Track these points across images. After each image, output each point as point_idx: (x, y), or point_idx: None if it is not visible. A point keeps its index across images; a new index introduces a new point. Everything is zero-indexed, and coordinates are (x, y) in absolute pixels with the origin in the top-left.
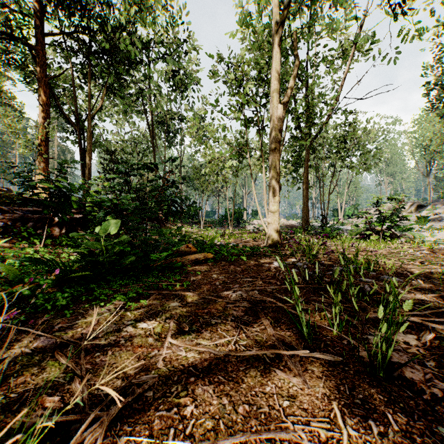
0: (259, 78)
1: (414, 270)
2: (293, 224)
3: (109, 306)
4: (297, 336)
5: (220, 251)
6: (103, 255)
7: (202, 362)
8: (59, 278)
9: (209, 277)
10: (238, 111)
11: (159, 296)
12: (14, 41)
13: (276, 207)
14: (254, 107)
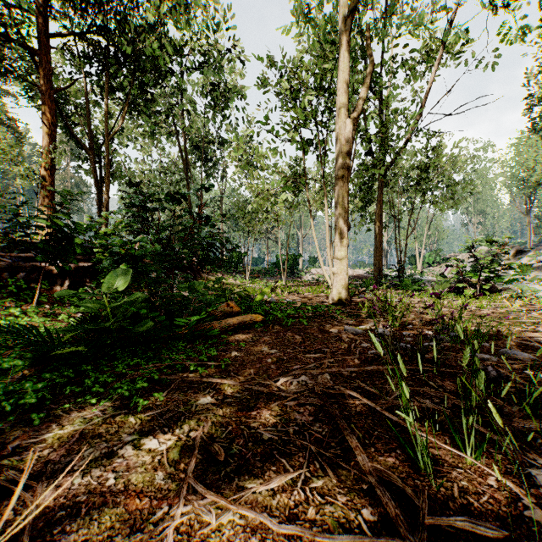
0: (320, 86)
1: (540, 340)
2: (361, 274)
3: (106, 403)
4: (406, 466)
5: (272, 311)
6: (109, 319)
7: (248, 538)
8: (44, 353)
9: (258, 350)
10: (294, 131)
11: (184, 384)
12: (11, 45)
13: (344, 253)
14: (315, 124)
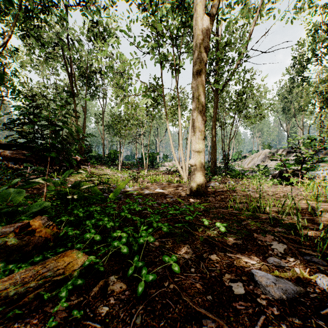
0: None
1: None
2: None
3: None
4: None
5: (114, 233)
6: None
7: None
8: None
9: None
10: None
11: None
12: None
13: (201, 146)
14: (171, 38)
